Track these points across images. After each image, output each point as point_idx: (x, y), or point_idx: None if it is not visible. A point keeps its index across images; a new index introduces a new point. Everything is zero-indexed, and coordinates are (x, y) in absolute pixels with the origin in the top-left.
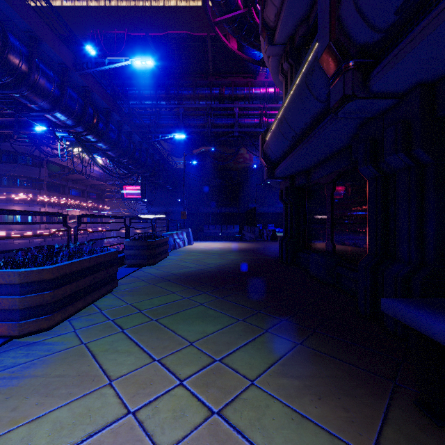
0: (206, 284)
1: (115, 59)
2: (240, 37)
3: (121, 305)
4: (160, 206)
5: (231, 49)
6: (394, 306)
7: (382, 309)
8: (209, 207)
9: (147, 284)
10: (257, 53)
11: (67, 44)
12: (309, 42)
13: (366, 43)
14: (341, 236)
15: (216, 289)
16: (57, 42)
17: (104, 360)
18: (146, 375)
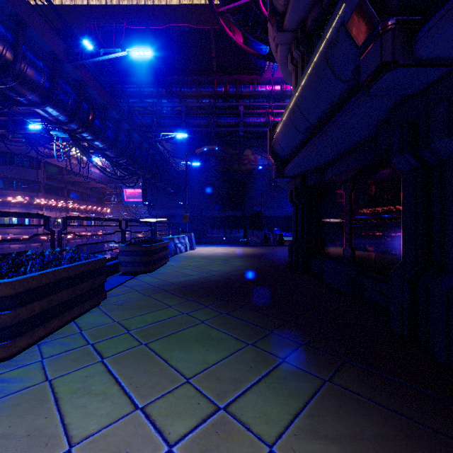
0: (208, 295)
1: (111, 49)
2: (246, 30)
3: (106, 323)
4: (162, 209)
5: (236, 42)
6: None
7: None
8: (213, 210)
9: (140, 296)
10: (263, 48)
11: (63, 38)
12: (323, 26)
13: None
14: (363, 241)
15: (220, 302)
16: (46, 29)
17: (69, 408)
18: (122, 436)
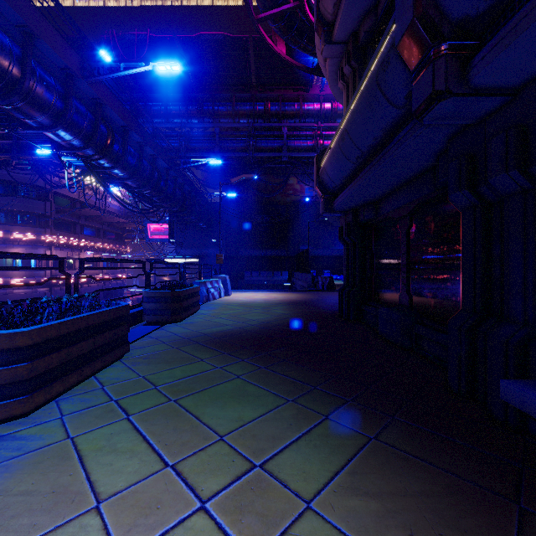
0: (245, 347)
1: (133, 63)
2: (290, 39)
3: (131, 378)
4: (192, 248)
5: (279, 53)
6: (524, 394)
7: (501, 396)
8: (252, 249)
9: (168, 348)
10: (310, 60)
11: (76, 48)
12: (377, 38)
13: (466, 17)
14: (421, 286)
15: (258, 355)
16: (59, 41)
17: (95, 465)
18: (152, 492)
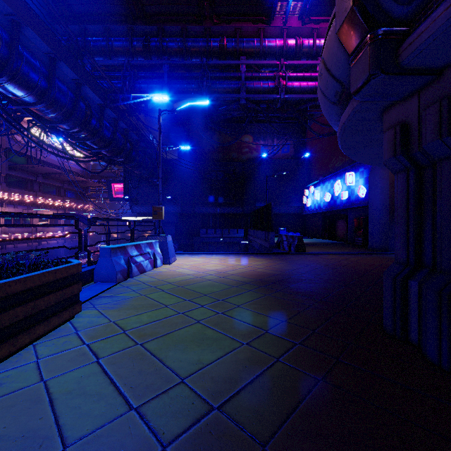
0: None
1: None
2: None
3: None
4: (147, 205)
5: None
6: None
7: None
8: (207, 207)
9: None
10: None
11: None
12: None
13: None
14: None
15: None
16: None
17: None
18: None
